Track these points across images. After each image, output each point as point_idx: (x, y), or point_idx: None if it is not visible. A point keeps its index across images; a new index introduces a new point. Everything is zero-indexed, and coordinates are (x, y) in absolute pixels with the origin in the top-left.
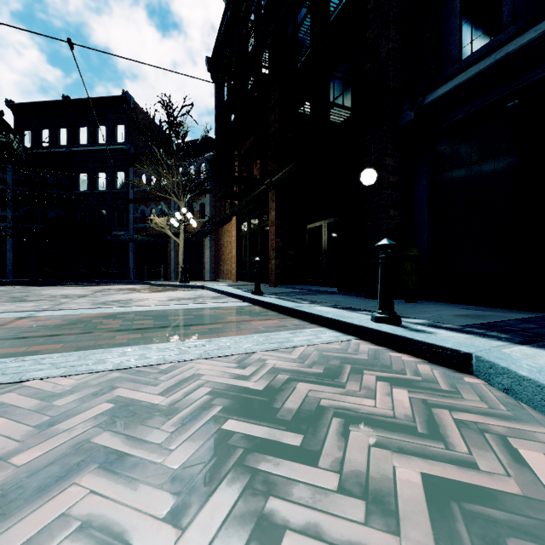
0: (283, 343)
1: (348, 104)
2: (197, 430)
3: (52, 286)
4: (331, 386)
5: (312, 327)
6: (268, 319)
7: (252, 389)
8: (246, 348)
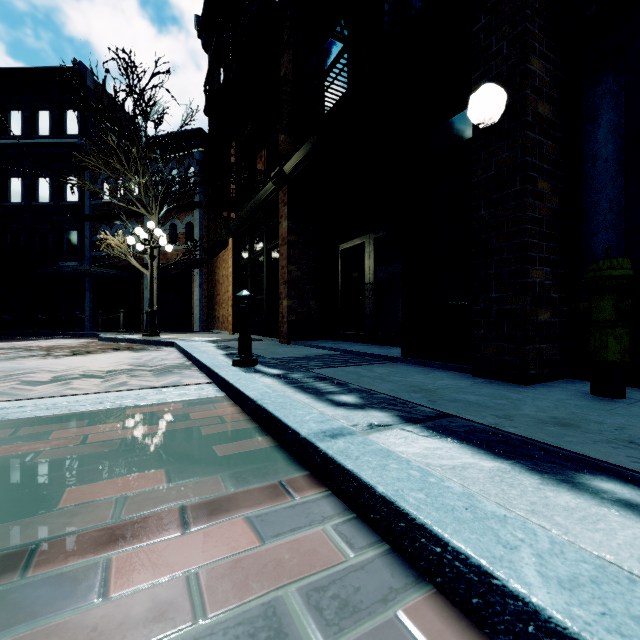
0: None
1: None
2: None
3: None
4: None
5: None
6: (217, 509)
7: None
8: None
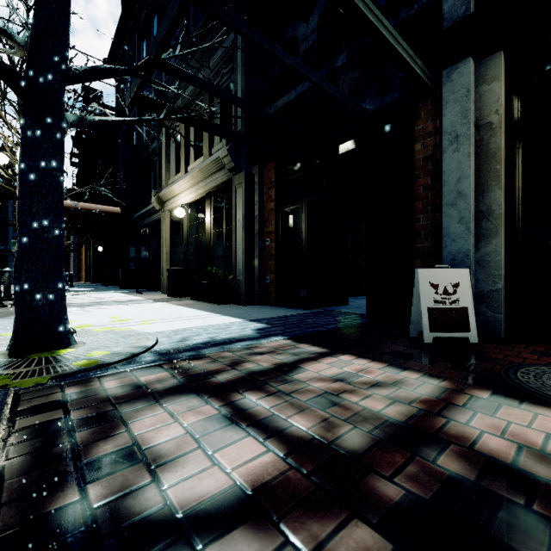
0: None
1: None
2: None
3: None
4: None
5: None
6: None
7: None
8: None
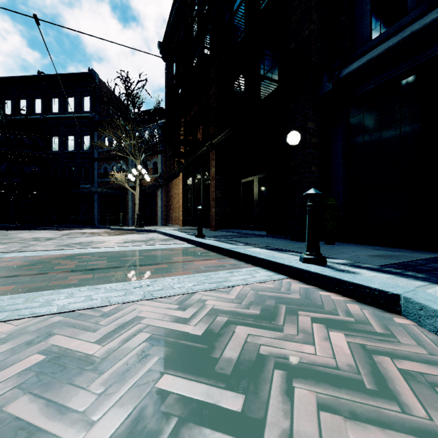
0: (221, 283)
1: (276, 78)
2: (129, 390)
3: (27, 230)
4: (269, 329)
5: (247, 266)
6: (209, 259)
7: (191, 334)
8: (188, 288)
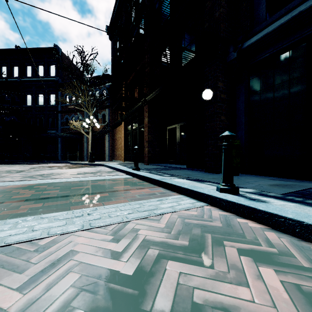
0: (152, 210)
1: (193, 50)
2: None
3: (5, 164)
4: (199, 264)
5: (174, 194)
6: (142, 188)
7: (122, 274)
8: (123, 217)
